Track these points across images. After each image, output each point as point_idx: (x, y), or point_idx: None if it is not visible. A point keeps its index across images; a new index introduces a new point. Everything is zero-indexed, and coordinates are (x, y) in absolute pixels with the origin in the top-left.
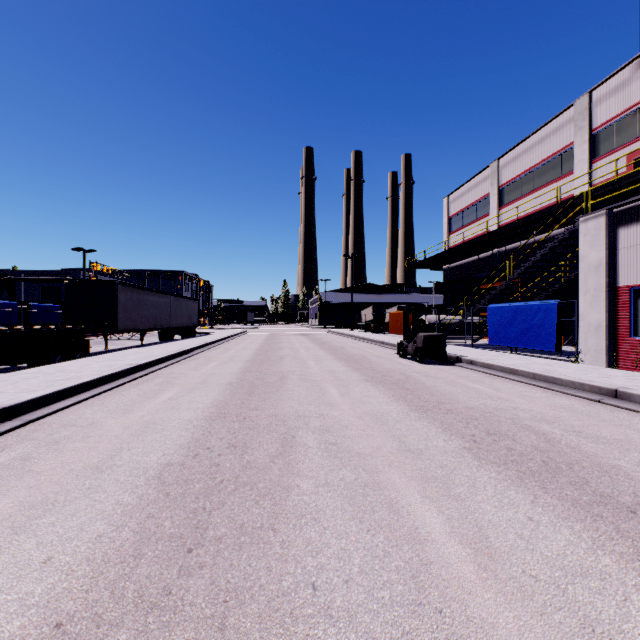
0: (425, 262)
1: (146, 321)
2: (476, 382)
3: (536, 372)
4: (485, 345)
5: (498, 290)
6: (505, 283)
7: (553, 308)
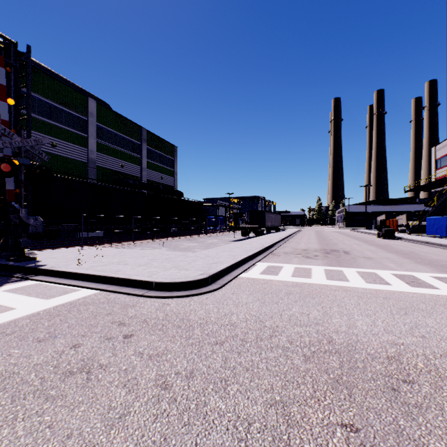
0: (415, 189)
1: (270, 224)
2: (393, 242)
3: (416, 239)
4: (437, 236)
5: (431, 211)
6: (433, 208)
7: (445, 219)
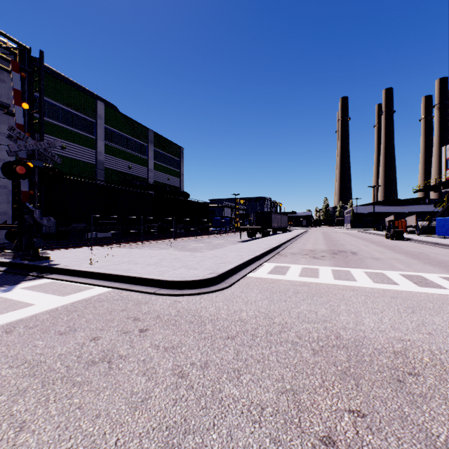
0: (424, 189)
1: (276, 225)
2: (402, 243)
3: (425, 240)
4: (447, 237)
5: (441, 211)
6: (443, 208)
7: None
